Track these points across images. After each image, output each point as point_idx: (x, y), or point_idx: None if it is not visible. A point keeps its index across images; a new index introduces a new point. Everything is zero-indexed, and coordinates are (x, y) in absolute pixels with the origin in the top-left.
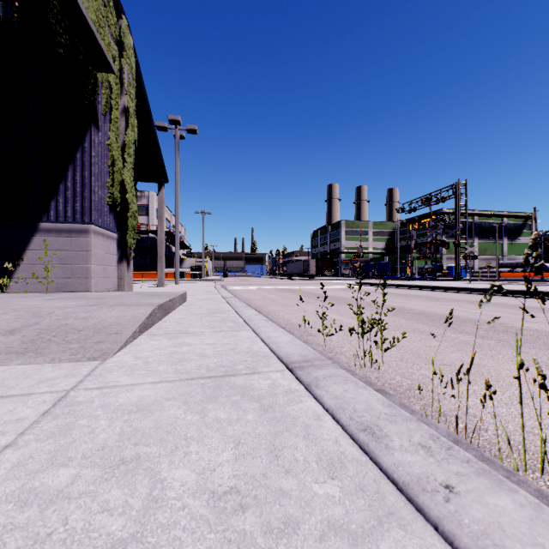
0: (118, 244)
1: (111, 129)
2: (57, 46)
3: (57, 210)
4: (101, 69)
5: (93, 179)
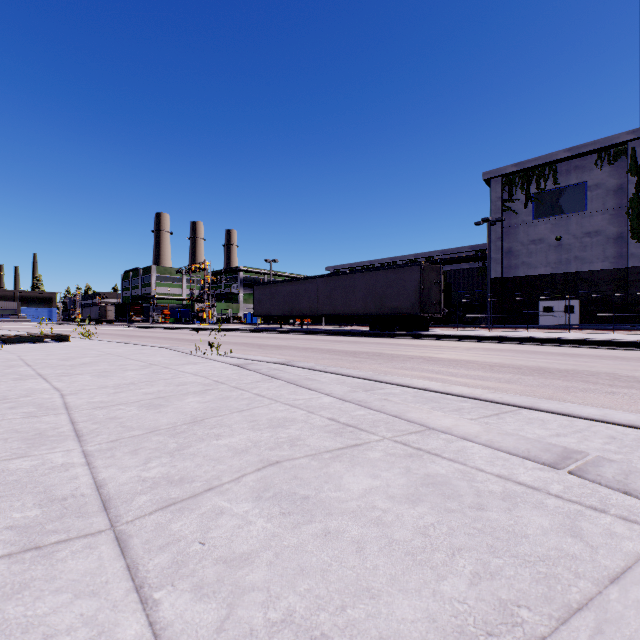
0: None
1: None
2: None
3: None
4: None
5: None
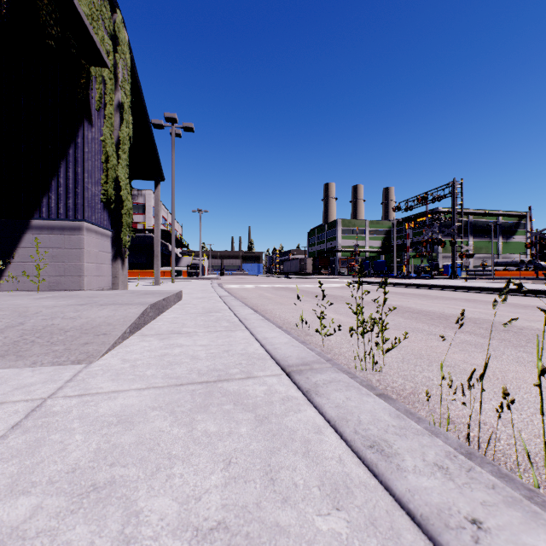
0: (113, 241)
1: (105, 125)
2: (48, 39)
3: (49, 207)
4: (94, 64)
5: (87, 176)
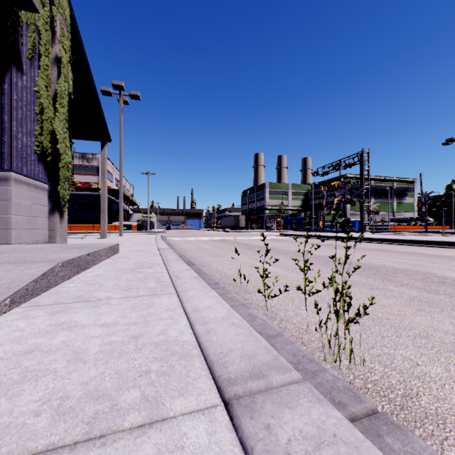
0: (50, 195)
1: (40, 76)
2: None
3: None
4: (23, 6)
5: (15, 124)
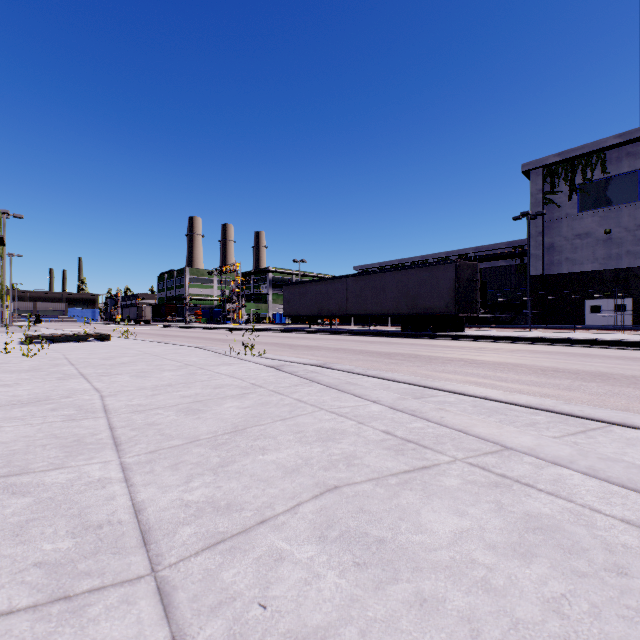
0: None
1: None
2: None
3: None
4: None
5: None
